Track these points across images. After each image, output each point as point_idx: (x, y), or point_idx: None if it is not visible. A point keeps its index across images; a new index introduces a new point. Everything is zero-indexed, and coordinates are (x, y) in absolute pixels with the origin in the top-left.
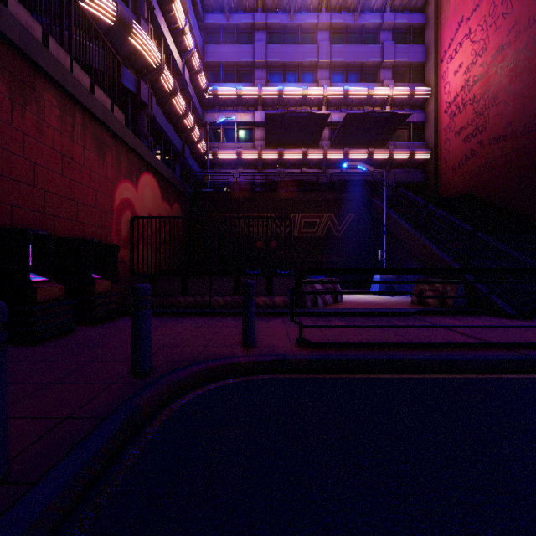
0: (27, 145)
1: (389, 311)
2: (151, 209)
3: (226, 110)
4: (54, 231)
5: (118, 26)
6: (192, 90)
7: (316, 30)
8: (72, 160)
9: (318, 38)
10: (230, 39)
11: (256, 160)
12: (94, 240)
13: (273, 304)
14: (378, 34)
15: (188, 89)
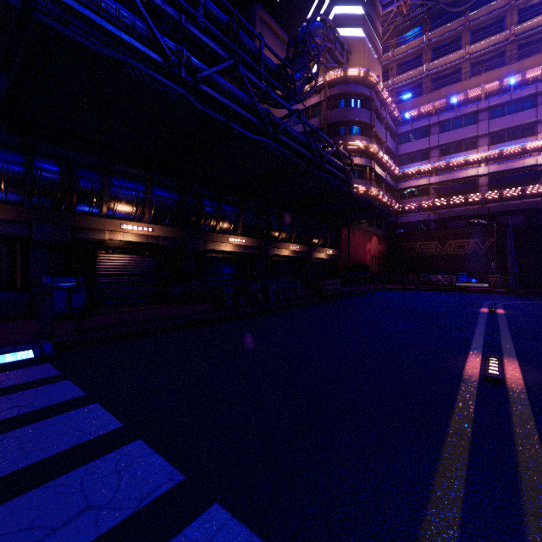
0: (354, 245)
1: (462, 286)
2: (374, 249)
3: (411, 179)
4: (357, 263)
5: (366, 192)
6: (390, 180)
7: (478, 112)
8: (359, 244)
9: (479, 118)
10: (414, 136)
11: (431, 206)
12: (365, 264)
13: (420, 283)
14: (535, 99)
15: (388, 182)
